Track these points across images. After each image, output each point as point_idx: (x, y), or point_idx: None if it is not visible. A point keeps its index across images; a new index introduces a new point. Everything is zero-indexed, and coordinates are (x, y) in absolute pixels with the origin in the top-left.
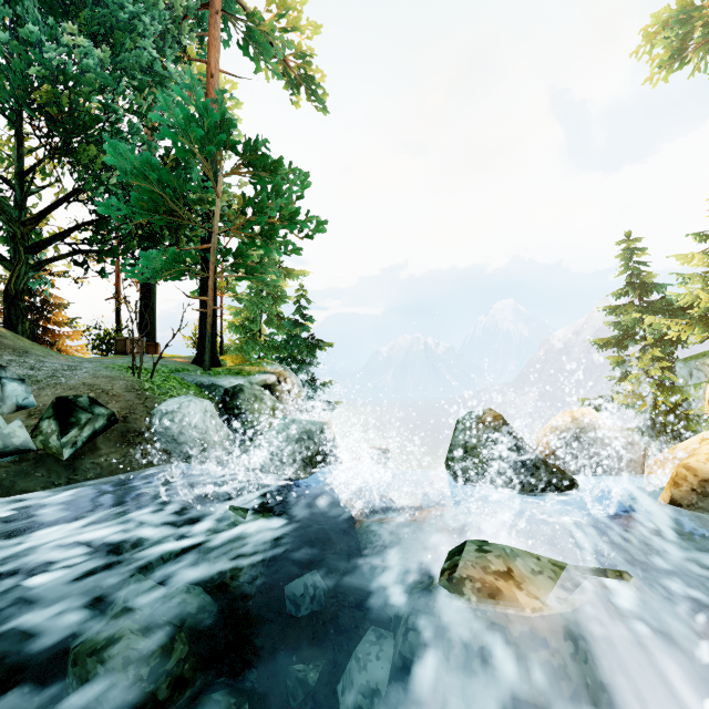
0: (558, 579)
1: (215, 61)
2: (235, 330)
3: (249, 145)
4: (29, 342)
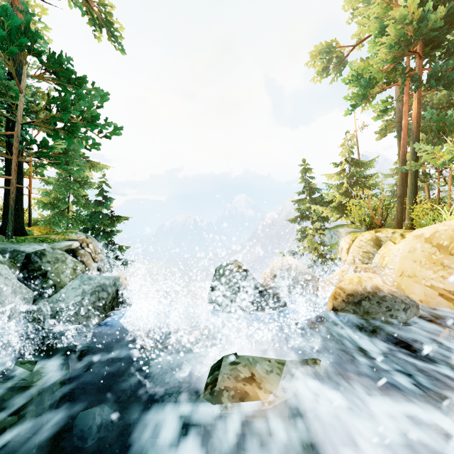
0: (282, 374)
1: None
2: (44, 207)
3: (54, 57)
4: None
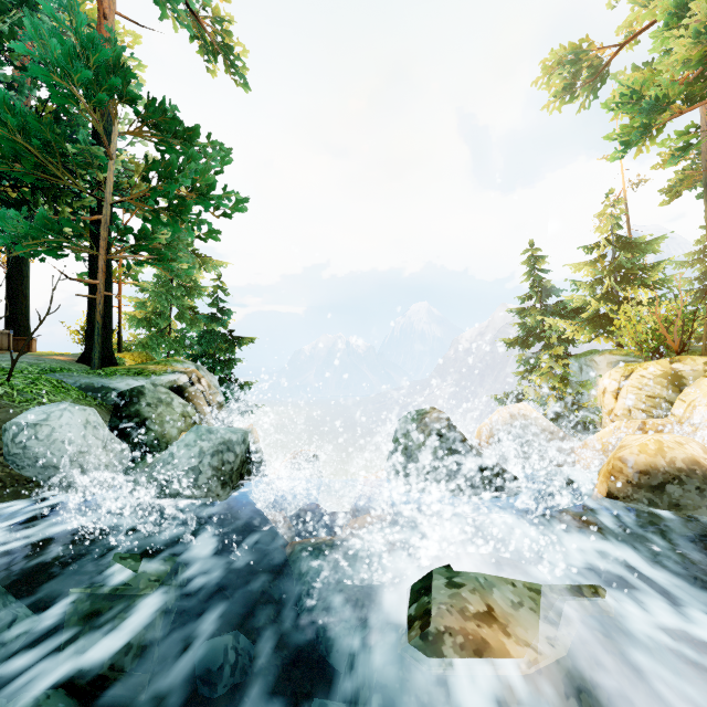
0: (540, 610)
1: None
2: (138, 324)
3: (154, 104)
4: None
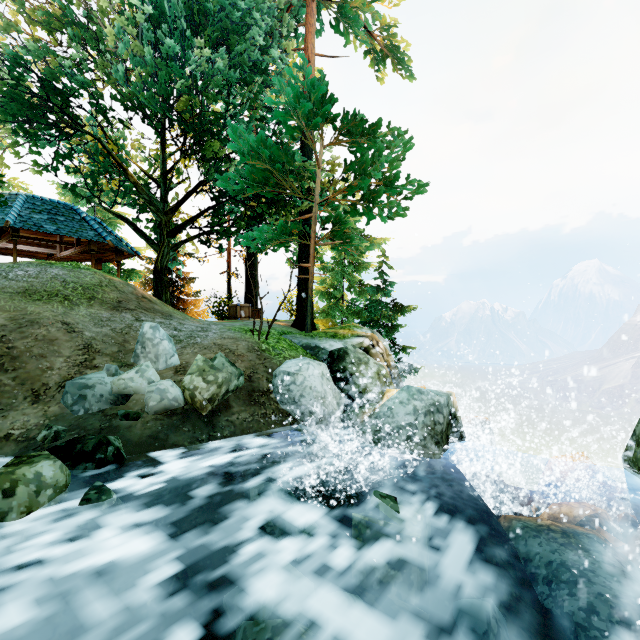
0: None
1: (311, 46)
2: (321, 297)
3: (345, 115)
4: (171, 308)
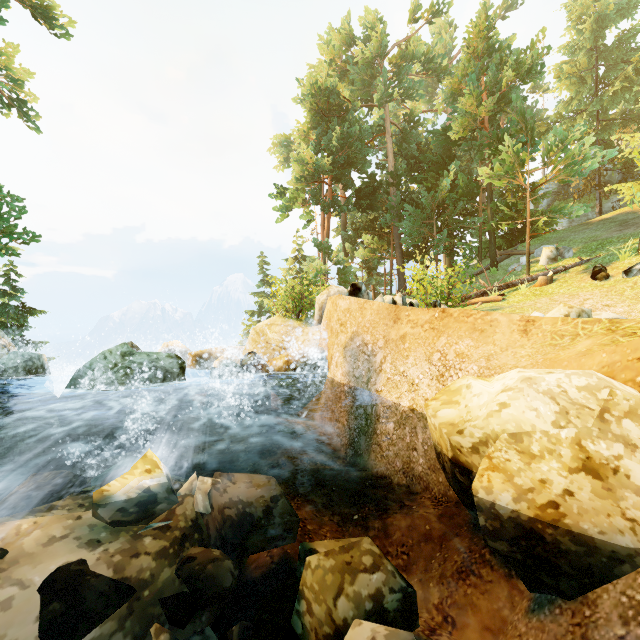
0: None
1: None
2: None
3: None
4: None
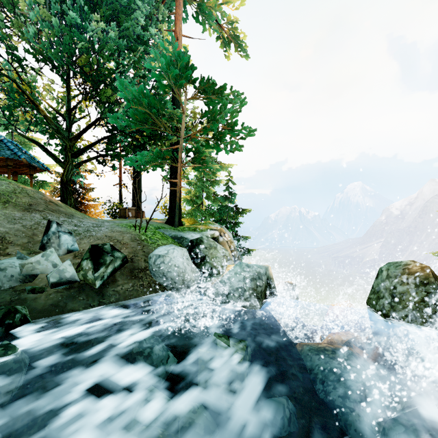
0: None
1: (179, 29)
2: (187, 203)
3: (202, 79)
4: (73, 210)
